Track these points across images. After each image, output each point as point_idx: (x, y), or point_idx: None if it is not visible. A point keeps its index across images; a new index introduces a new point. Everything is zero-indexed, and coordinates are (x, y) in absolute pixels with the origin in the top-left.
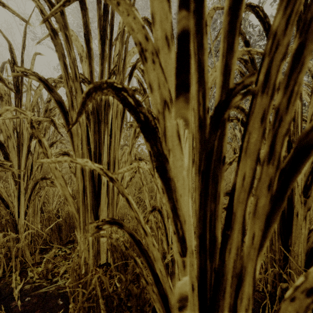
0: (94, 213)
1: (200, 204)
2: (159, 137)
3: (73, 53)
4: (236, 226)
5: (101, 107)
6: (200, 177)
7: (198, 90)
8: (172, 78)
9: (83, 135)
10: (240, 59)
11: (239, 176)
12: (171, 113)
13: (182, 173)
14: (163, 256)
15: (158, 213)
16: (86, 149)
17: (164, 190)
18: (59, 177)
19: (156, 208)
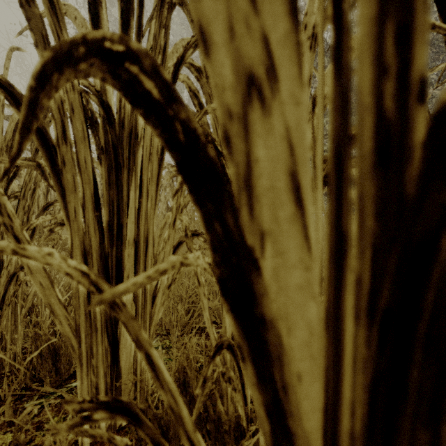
0: (109, 335)
1: (370, 420)
2: (231, 194)
3: (65, 36)
4: None
5: (123, 141)
6: (376, 333)
7: (382, 16)
8: None
9: (87, 191)
10: None
11: None
12: (273, 114)
13: (305, 311)
14: (235, 422)
15: (227, 351)
16: (93, 217)
17: (245, 353)
18: (39, 271)
19: (223, 341)
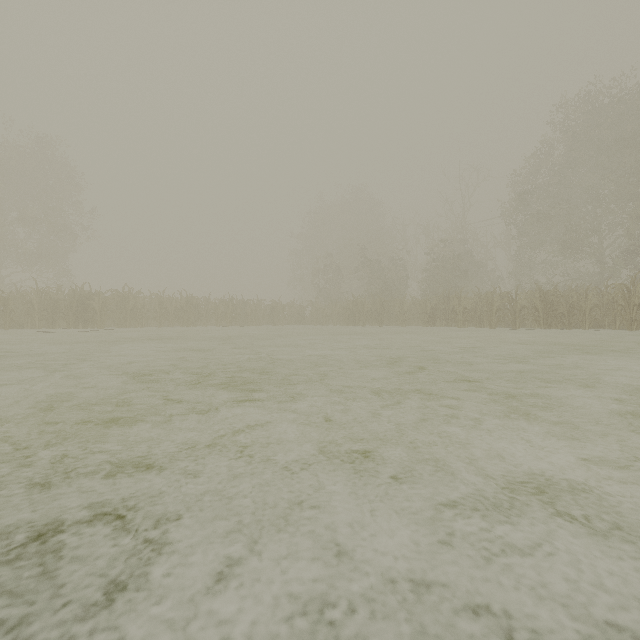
0: None
1: None
2: None
3: None
4: None
5: None
6: None
7: None
8: None
9: None
10: None
11: None
12: None
13: None
14: None
15: None
16: None
17: None
18: None
19: None
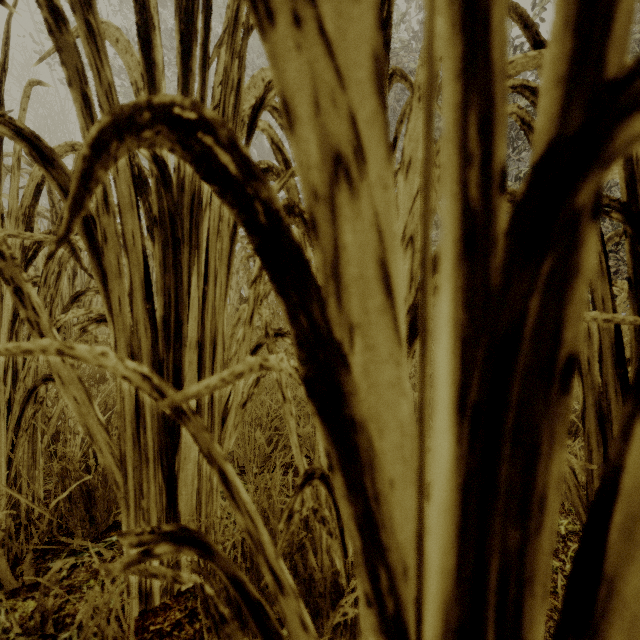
0: (165, 468)
1: (463, 523)
2: (317, 283)
3: (107, 70)
4: (616, 630)
5: (183, 209)
6: (467, 429)
7: (465, 105)
8: (365, 72)
9: (135, 276)
10: (522, 89)
11: (639, 441)
12: (361, 197)
13: (397, 409)
14: (332, 581)
15: (320, 483)
16: (143, 311)
17: (334, 461)
18: (73, 381)
19: (315, 469)
